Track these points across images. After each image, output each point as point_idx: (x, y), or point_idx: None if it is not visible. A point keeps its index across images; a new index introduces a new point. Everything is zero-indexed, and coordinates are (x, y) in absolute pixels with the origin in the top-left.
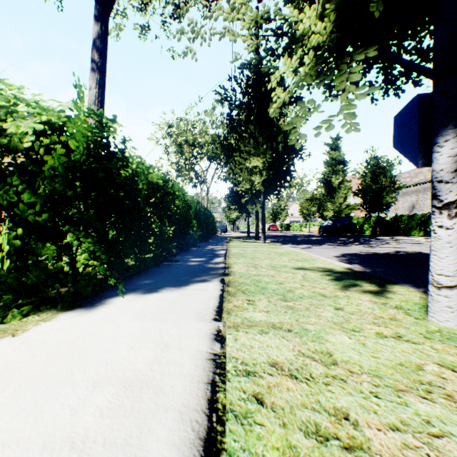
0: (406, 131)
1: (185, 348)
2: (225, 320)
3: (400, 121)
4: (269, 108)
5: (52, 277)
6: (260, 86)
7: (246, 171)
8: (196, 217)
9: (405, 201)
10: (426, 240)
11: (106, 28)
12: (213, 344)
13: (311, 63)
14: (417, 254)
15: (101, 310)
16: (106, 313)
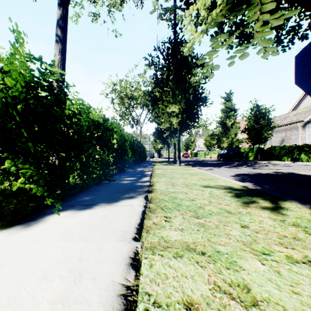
0: (307, 69)
1: (98, 277)
2: (143, 240)
3: (301, 59)
4: (183, 49)
5: (14, 193)
6: (177, 54)
7: (167, 115)
8: (131, 147)
9: (277, 136)
10: (293, 163)
11: (66, 12)
12: (127, 272)
13: (222, 4)
14: (290, 174)
15: (36, 227)
16: (39, 231)
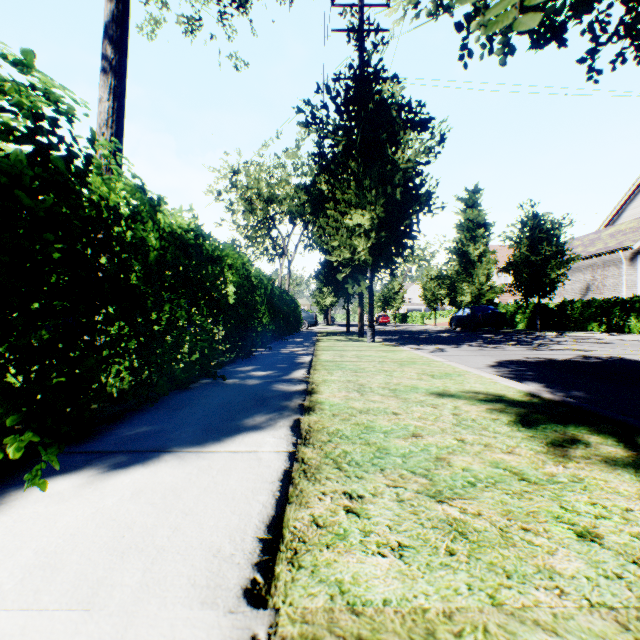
0: None
1: None
2: (278, 604)
3: None
4: None
5: None
6: (367, 101)
7: (345, 231)
8: (266, 303)
9: (576, 280)
10: (614, 337)
11: (126, 6)
12: None
13: None
14: (620, 362)
15: None
16: None
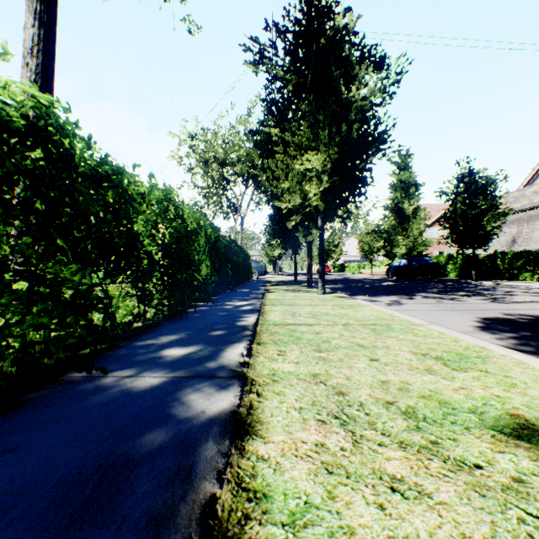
0: None
1: None
2: None
3: None
4: None
5: None
6: (318, 39)
7: (295, 174)
8: (210, 252)
9: (502, 233)
10: None
11: None
12: None
13: None
14: None
15: None
16: None
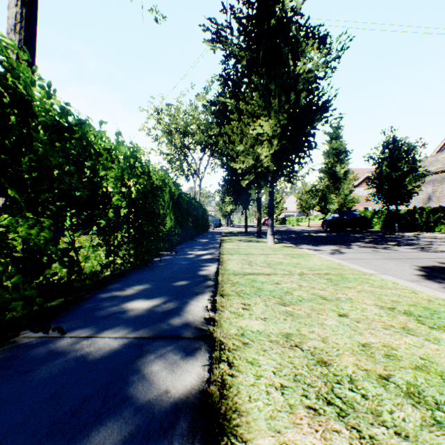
0: None
1: None
2: None
3: None
4: None
5: None
6: (268, 20)
7: (249, 138)
8: (173, 207)
9: (419, 192)
10: None
11: None
12: None
13: None
14: None
15: None
16: None
